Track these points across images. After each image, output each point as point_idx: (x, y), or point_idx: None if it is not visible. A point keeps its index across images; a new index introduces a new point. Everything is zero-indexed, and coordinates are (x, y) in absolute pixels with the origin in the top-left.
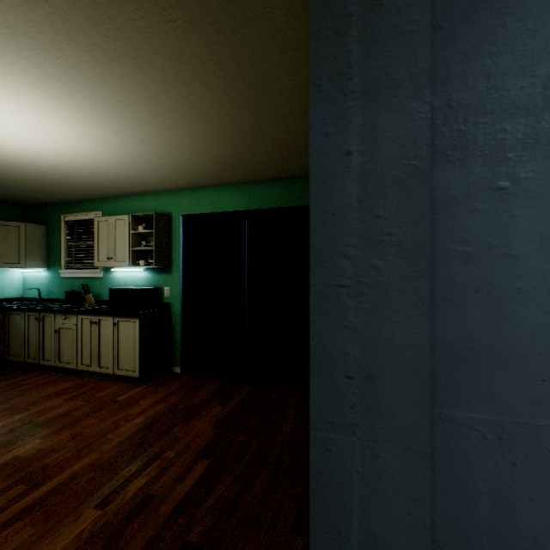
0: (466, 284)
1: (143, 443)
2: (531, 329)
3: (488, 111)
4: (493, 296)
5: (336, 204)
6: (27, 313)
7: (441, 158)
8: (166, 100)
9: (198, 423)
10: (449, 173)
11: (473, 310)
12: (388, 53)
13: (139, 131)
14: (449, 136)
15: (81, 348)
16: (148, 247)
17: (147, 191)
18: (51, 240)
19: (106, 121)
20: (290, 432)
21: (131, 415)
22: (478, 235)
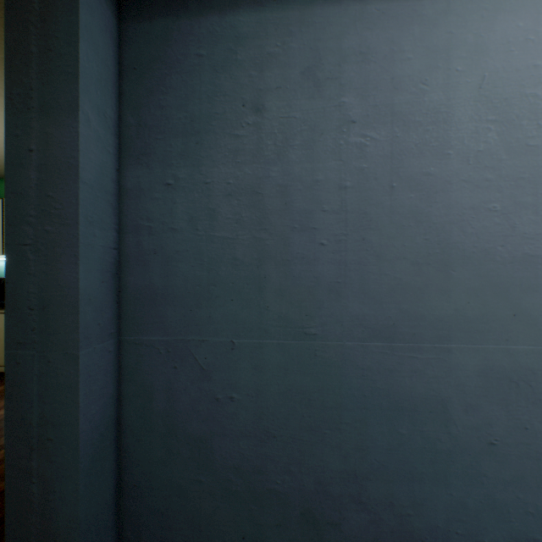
0: (150, 249)
1: None
2: (185, 277)
3: (162, 131)
4: (165, 256)
5: (23, 186)
6: None
7: (135, 161)
8: None
9: None
10: (140, 171)
11: (154, 266)
12: (56, 84)
13: None
14: (140, 145)
15: None
16: None
17: None
18: None
19: None
20: None
21: None
22: (157, 215)
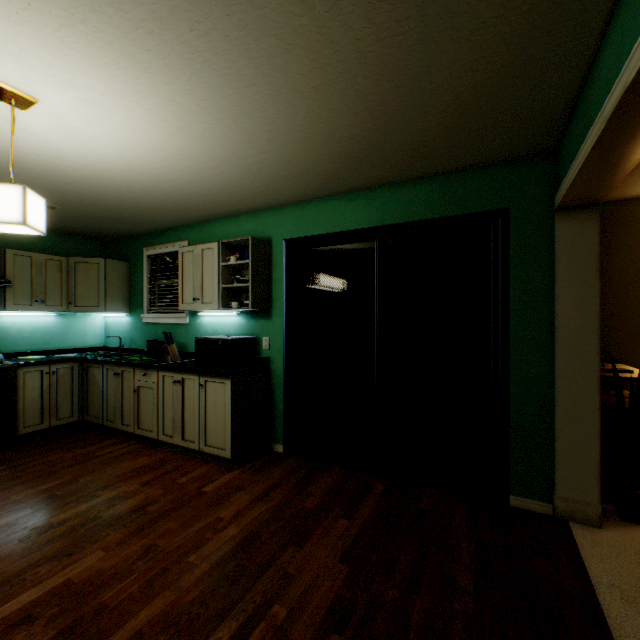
0: None
1: (238, 581)
2: None
3: None
4: None
5: None
6: (106, 366)
7: None
8: (275, 22)
9: (315, 548)
10: None
11: None
12: None
13: (232, 102)
14: None
15: (162, 413)
16: (242, 284)
17: (240, 210)
18: (133, 278)
19: (186, 86)
20: (474, 591)
21: (220, 521)
22: None
